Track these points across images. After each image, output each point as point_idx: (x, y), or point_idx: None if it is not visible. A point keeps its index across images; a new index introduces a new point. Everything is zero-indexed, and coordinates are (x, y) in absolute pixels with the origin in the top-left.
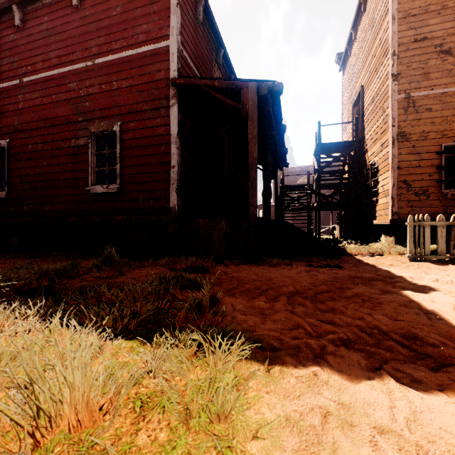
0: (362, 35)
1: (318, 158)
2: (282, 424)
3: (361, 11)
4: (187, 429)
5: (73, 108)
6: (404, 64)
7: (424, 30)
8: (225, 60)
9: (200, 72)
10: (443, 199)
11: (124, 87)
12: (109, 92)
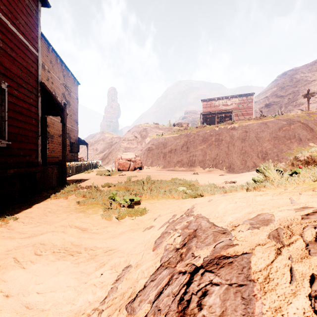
0: None
1: None
2: None
3: None
4: None
5: None
6: None
7: None
8: None
9: None
10: None
11: (9, 53)
12: None
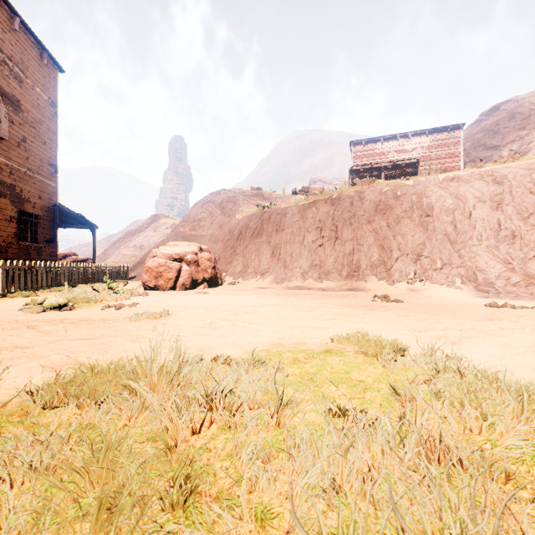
0: None
1: None
2: None
3: None
4: None
5: None
6: None
7: None
8: None
9: None
10: None
11: None
12: None
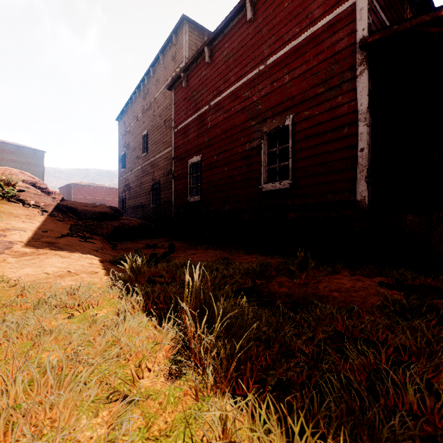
0: None
1: None
2: None
3: None
4: None
5: (247, 115)
6: None
7: None
8: None
9: (390, 22)
10: None
11: (296, 77)
12: (281, 88)
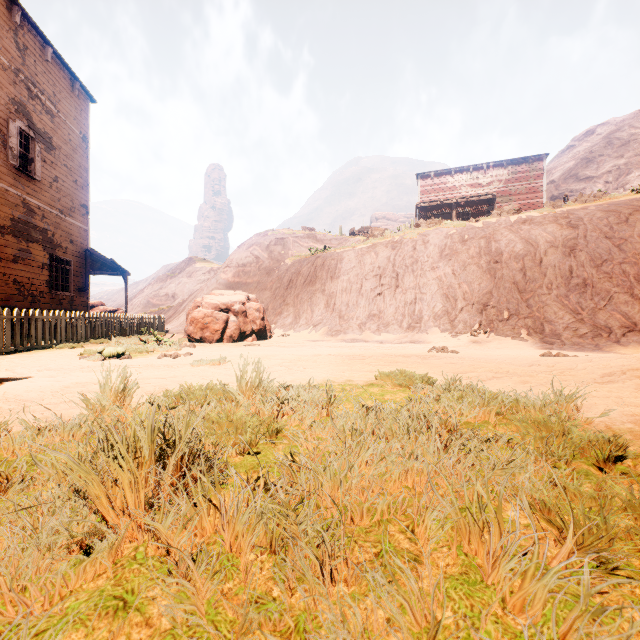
0: None
1: None
2: None
3: None
4: None
5: None
6: None
7: None
8: None
9: None
10: None
11: None
12: None
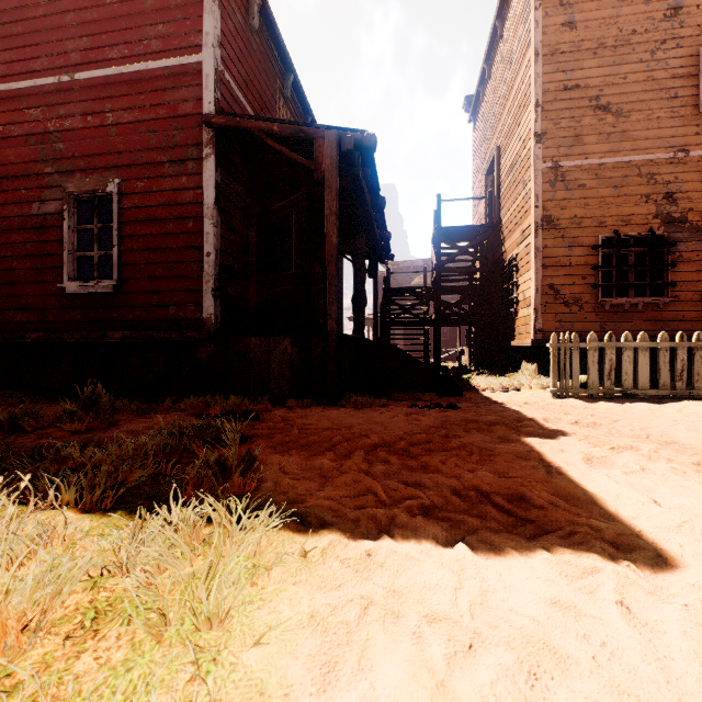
0: (498, 73)
1: (437, 248)
2: (303, 623)
3: (497, 39)
4: (156, 642)
5: (36, 151)
6: (550, 120)
7: (577, 74)
8: (297, 93)
9: (255, 107)
10: (600, 311)
11: (125, 123)
12: (100, 129)
